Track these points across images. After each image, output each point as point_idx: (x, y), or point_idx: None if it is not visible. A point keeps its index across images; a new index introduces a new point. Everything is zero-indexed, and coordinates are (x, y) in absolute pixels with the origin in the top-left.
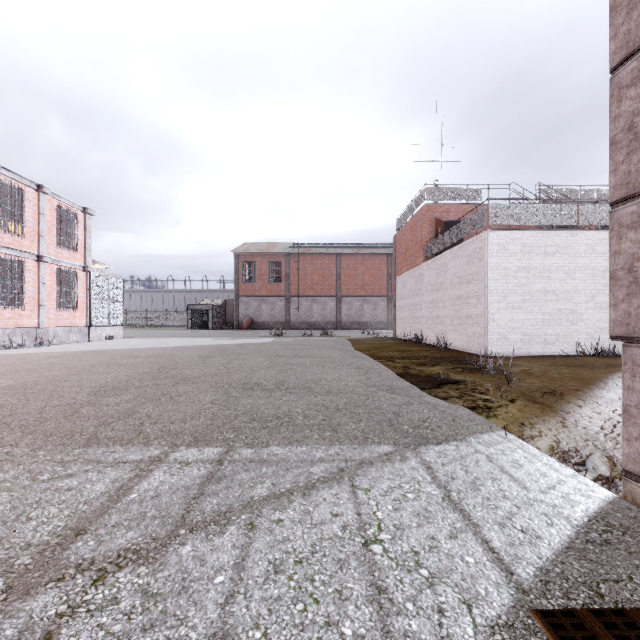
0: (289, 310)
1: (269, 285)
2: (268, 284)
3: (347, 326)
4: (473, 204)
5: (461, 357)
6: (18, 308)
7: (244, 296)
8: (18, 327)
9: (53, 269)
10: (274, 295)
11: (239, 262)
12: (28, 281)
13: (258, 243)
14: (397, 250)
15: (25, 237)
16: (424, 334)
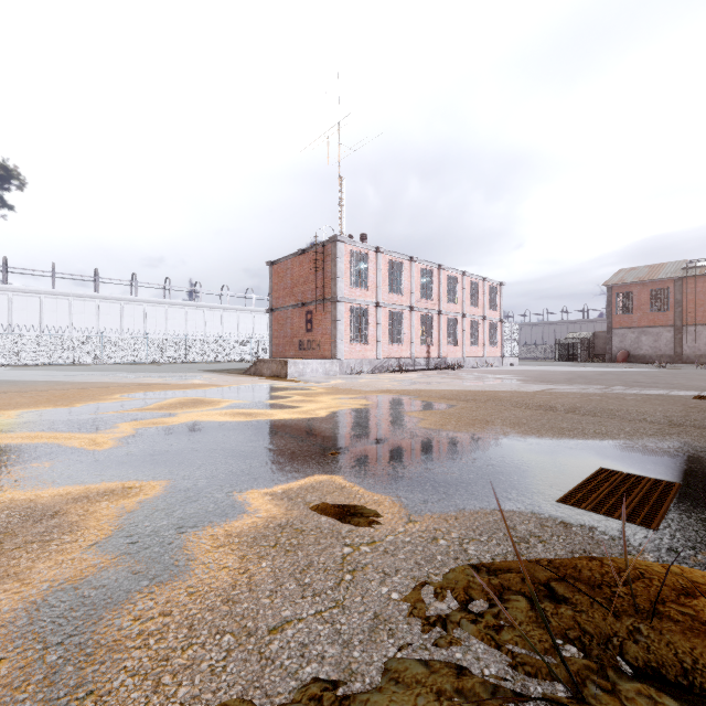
0: (680, 342)
1: (651, 315)
2: (649, 314)
3: None
4: None
5: None
6: (477, 346)
7: (618, 328)
8: (476, 357)
9: (488, 323)
10: (658, 325)
11: (612, 294)
12: (479, 331)
13: (635, 269)
14: None
15: (478, 308)
16: None
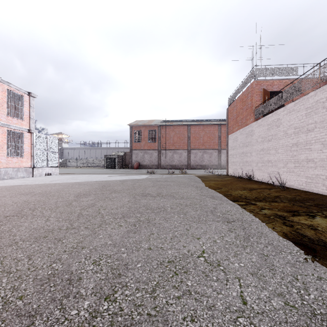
0: (160, 158)
1: (149, 143)
2: (148, 143)
3: (194, 167)
4: (291, 78)
5: (316, 199)
6: None
7: (135, 150)
8: None
9: (4, 130)
10: (152, 149)
11: (132, 130)
12: None
13: (143, 120)
14: (229, 117)
15: None
16: (254, 173)
